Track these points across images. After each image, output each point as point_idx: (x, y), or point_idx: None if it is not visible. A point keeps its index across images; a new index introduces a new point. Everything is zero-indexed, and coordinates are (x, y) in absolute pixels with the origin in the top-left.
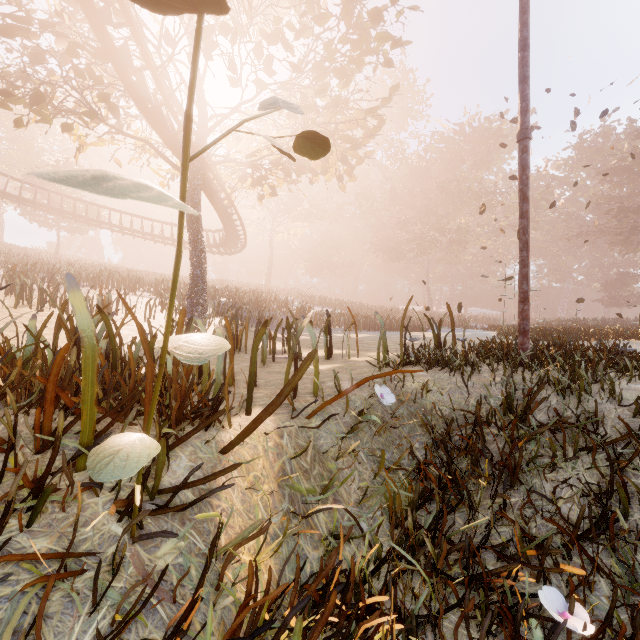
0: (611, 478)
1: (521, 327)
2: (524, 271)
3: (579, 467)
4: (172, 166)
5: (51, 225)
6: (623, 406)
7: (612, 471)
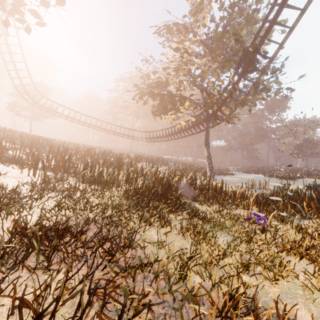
0: None
1: None
2: None
3: None
4: (204, 126)
5: (22, 115)
6: None
7: None
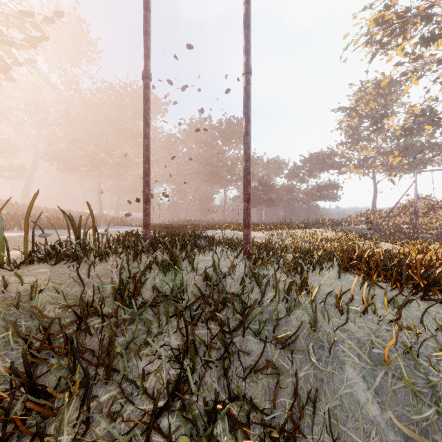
0: (187, 339)
1: (145, 221)
2: (147, 179)
3: (169, 332)
4: None
5: None
6: (199, 274)
7: (187, 333)
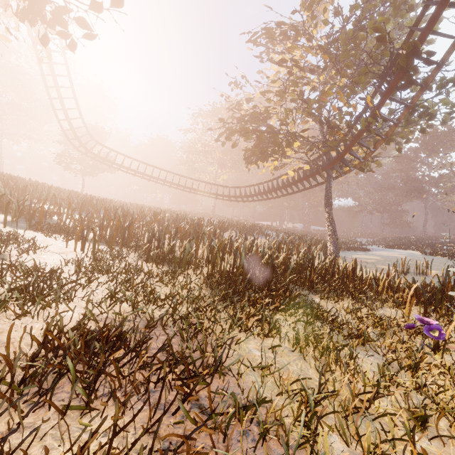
0: None
1: None
2: None
3: None
4: (323, 177)
5: (73, 169)
6: None
7: None
